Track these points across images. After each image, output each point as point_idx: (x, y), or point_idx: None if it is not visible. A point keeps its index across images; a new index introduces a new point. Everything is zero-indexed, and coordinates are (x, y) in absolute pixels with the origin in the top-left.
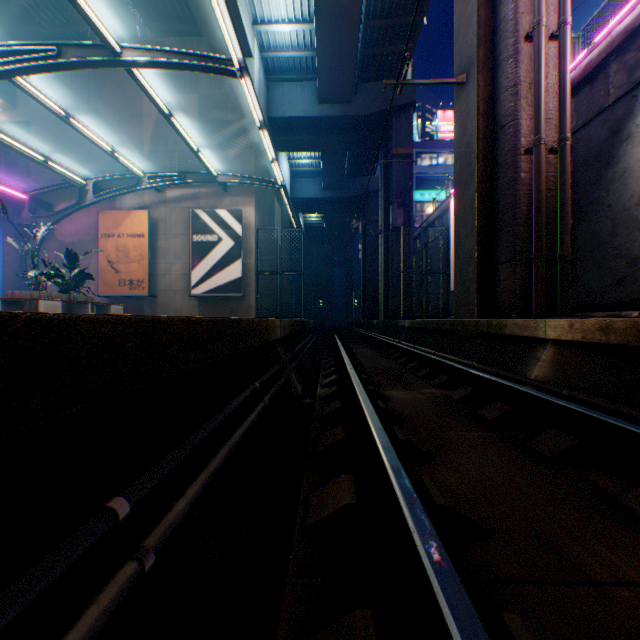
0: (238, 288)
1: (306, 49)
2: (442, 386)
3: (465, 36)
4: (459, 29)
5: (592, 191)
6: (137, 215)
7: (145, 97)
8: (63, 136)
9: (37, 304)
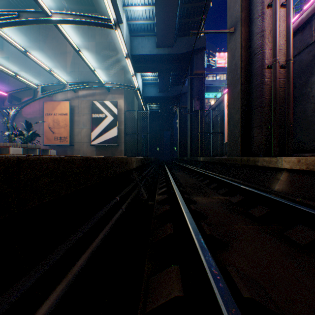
0: (115, 141)
1: (150, 19)
2: (224, 194)
3: (234, 7)
4: (231, 4)
5: (302, 89)
6: (63, 104)
7: (68, 43)
8: (26, 63)
9: (9, 149)
